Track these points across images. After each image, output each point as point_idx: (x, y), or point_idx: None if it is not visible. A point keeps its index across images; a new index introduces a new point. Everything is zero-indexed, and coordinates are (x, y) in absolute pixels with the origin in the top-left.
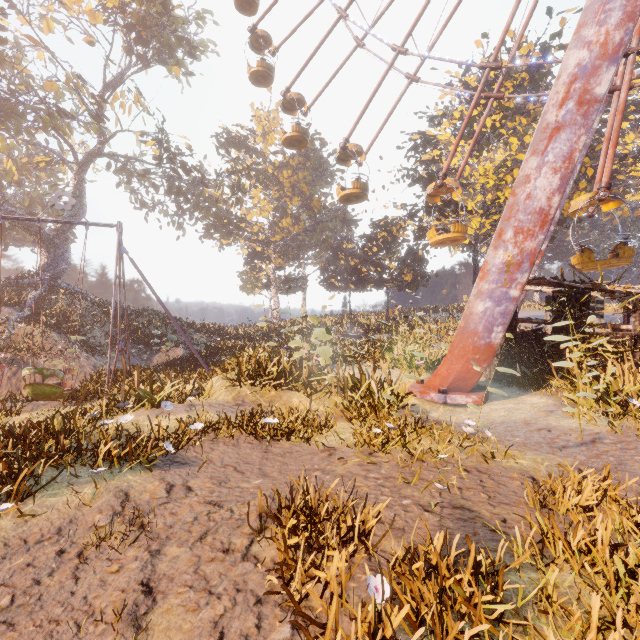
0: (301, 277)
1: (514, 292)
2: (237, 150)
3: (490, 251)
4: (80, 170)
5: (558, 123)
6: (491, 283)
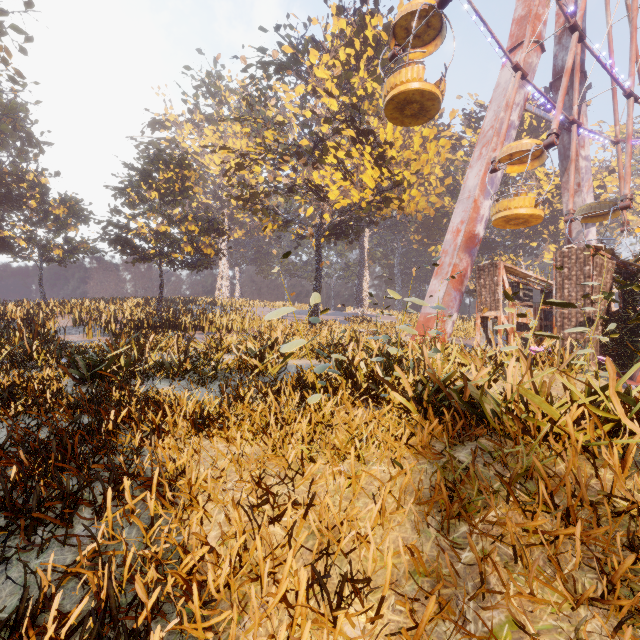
0: None
1: None
2: None
3: None
4: None
5: None
6: None
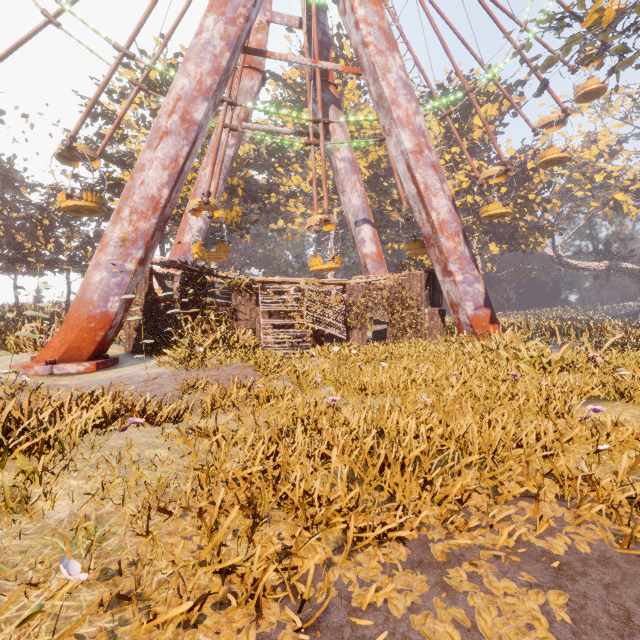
0: None
1: (130, 266)
2: None
3: (110, 225)
4: None
5: (167, 129)
6: (108, 255)
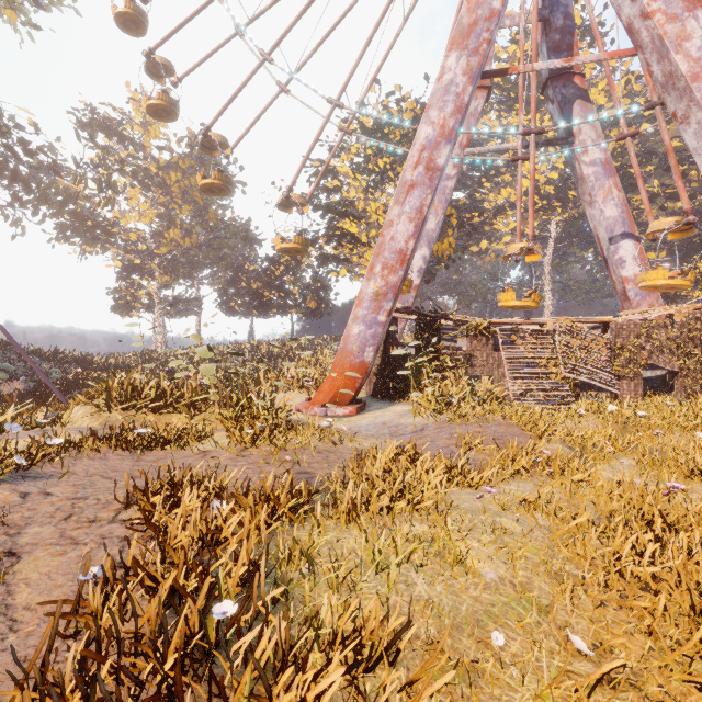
0: (194, 299)
1: (382, 318)
2: (107, 136)
3: (364, 282)
4: None
5: (413, 181)
6: (364, 309)
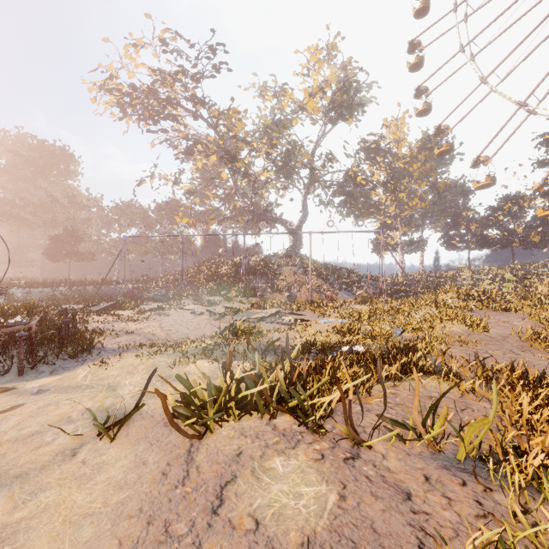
0: (421, 240)
1: None
2: (378, 156)
3: None
4: (306, 192)
5: None
6: None
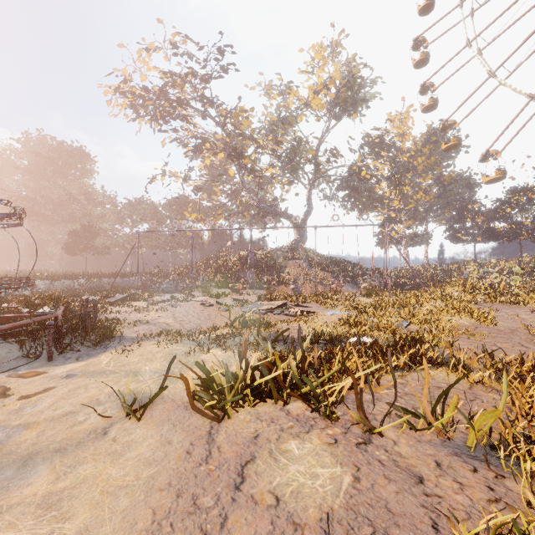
0: (426, 233)
1: None
2: (382, 150)
3: None
4: (310, 187)
5: None
6: None
